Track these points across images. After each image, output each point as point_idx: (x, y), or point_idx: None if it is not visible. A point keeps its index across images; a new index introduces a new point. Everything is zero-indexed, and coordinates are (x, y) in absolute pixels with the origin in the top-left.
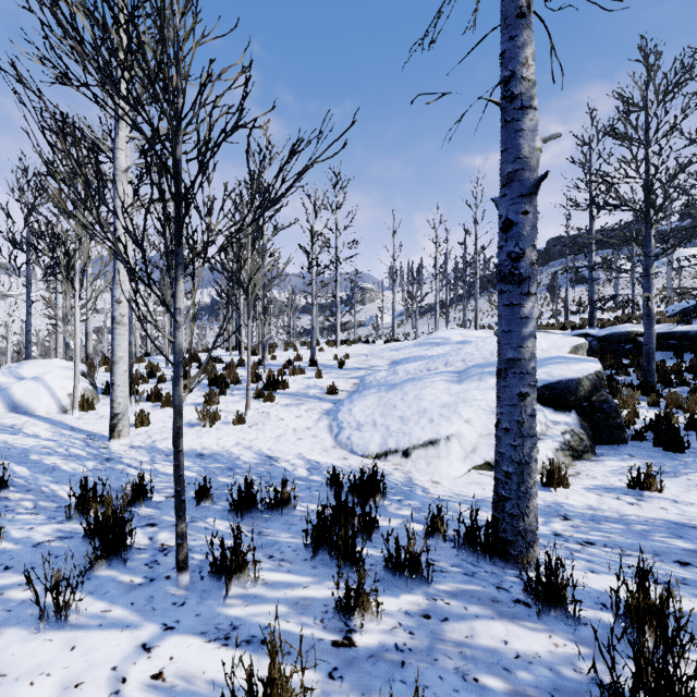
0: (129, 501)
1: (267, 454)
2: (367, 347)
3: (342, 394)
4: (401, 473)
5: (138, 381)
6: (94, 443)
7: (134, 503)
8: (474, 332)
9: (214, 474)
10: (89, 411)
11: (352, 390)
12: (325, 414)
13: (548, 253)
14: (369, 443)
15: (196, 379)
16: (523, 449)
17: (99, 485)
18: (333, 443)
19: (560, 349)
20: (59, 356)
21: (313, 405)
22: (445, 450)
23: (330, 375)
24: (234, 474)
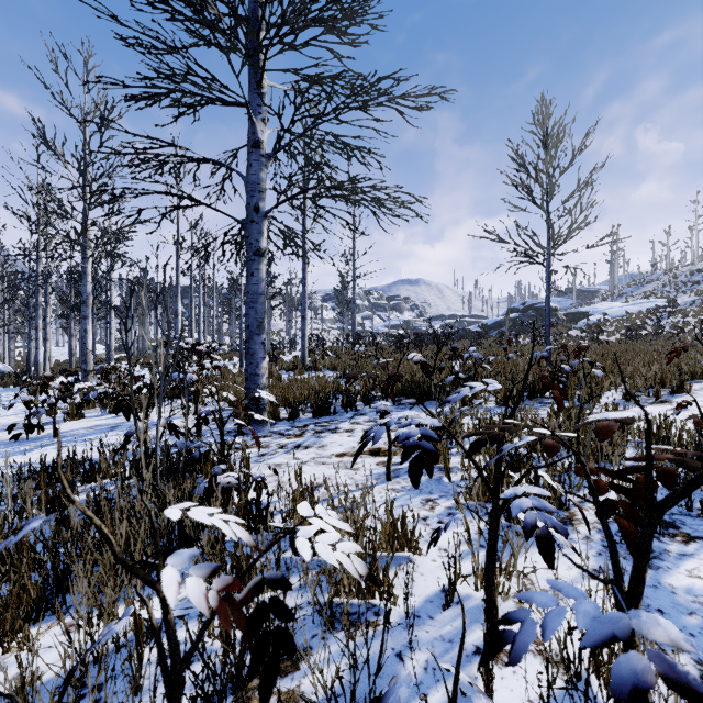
0: None
1: None
2: None
3: None
4: None
5: None
6: None
7: None
8: None
9: None
10: None
11: None
12: None
13: None
14: None
15: None
16: None
17: None
18: None
19: (102, 349)
20: None
21: None
22: None
23: None
24: None
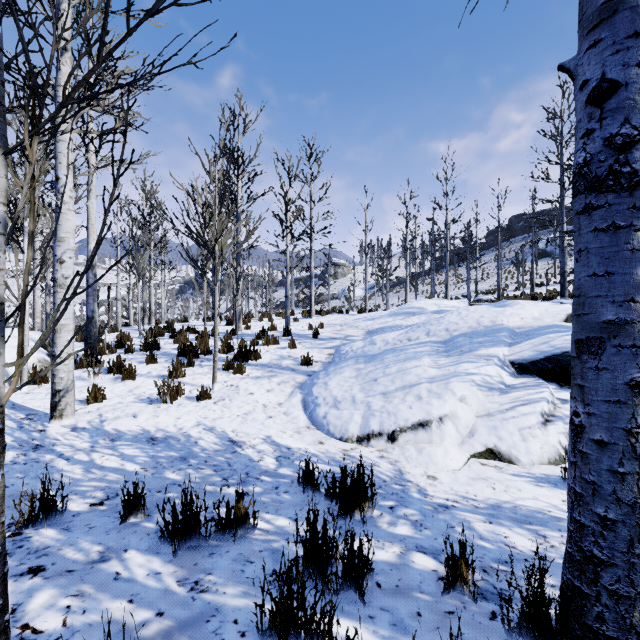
0: (25, 520)
1: (230, 438)
2: (341, 318)
3: (317, 365)
4: (388, 463)
5: (105, 351)
6: (29, 425)
7: (35, 522)
8: (449, 302)
9: (161, 467)
10: (42, 384)
11: (327, 361)
12: (298, 387)
13: (510, 229)
14: (348, 424)
15: (166, 349)
16: (638, 479)
17: (6, 487)
18: (307, 423)
19: (554, 317)
20: (36, 326)
21: (285, 377)
22: (438, 434)
23: (304, 345)
24: (186, 466)
